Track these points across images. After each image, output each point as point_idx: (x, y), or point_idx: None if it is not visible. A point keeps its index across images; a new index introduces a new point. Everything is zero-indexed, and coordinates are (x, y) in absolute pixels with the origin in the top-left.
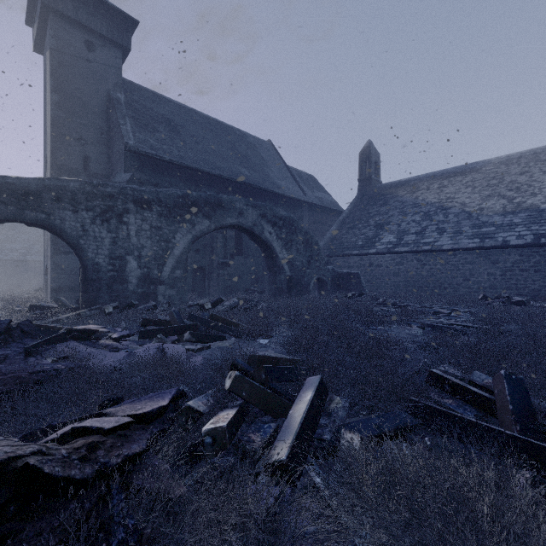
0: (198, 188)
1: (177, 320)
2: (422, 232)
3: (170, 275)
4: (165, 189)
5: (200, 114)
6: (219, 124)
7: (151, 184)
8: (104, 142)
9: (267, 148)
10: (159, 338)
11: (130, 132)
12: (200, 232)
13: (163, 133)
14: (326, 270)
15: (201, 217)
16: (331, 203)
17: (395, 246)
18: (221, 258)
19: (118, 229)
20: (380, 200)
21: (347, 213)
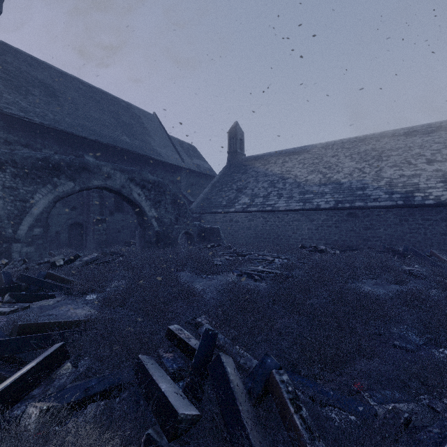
0: (75, 151)
1: (4, 281)
2: (268, 196)
3: (27, 233)
4: (22, 151)
5: (85, 83)
6: (104, 94)
7: (20, 144)
8: None
9: (151, 120)
10: None
11: None
12: (64, 193)
13: (38, 97)
14: (193, 225)
15: (64, 179)
16: (207, 169)
17: (248, 207)
18: (97, 215)
19: None
20: (242, 170)
21: (218, 178)
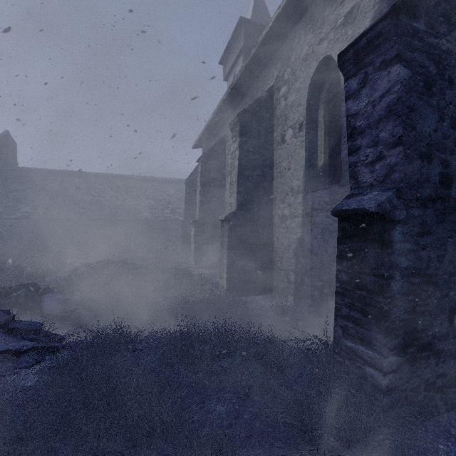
0: None
1: None
2: (50, 208)
3: None
4: None
5: None
6: None
7: None
8: None
9: None
10: None
11: None
12: None
13: None
14: None
15: None
16: None
17: (31, 215)
18: None
19: None
20: (18, 180)
21: None
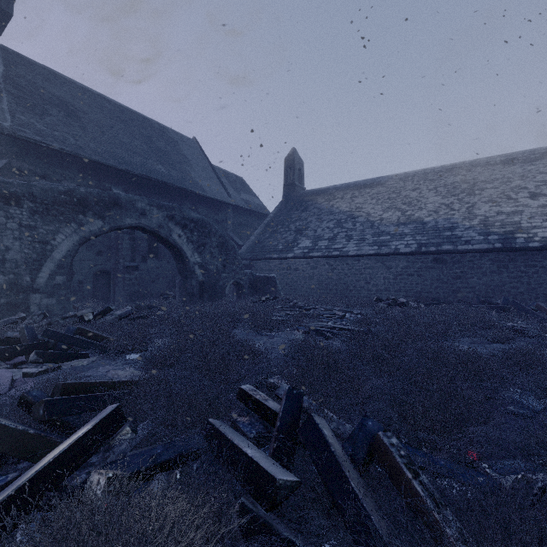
0: (101, 183)
1: (28, 337)
2: (334, 238)
3: (48, 281)
4: (41, 183)
5: (111, 101)
6: (134, 114)
7: (36, 175)
8: None
9: (191, 146)
10: None
11: (7, 112)
12: (91, 233)
13: (56, 117)
14: (243, 273)
15: (92, 217)
16: (258, 206)
17: (310, 251)
18: (128, 260)
19: None
20: (302, 206)
21: (272, 217)
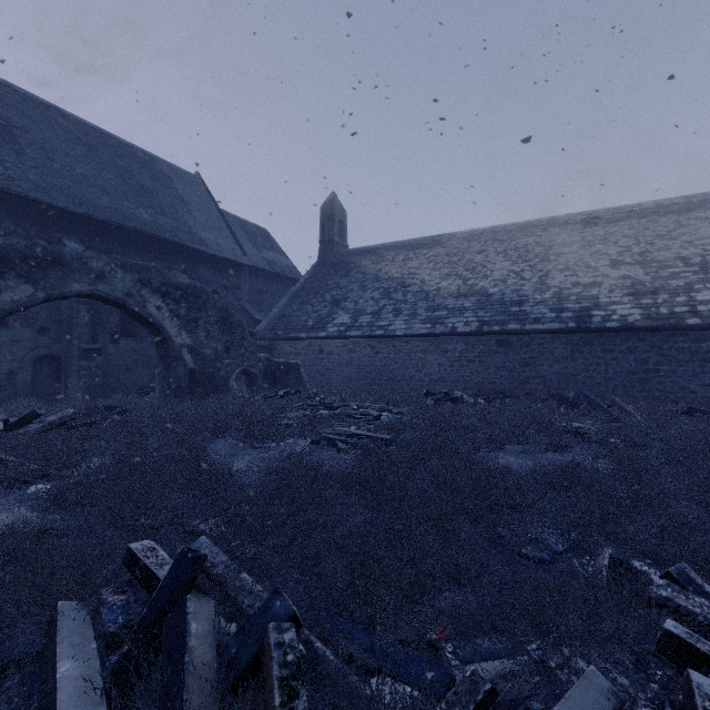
0: (45, 232)
1: None
2: (379, 313)
3: None
4: None
5: (69, 116)
6: (106, 136)
7: None
8: None
9: (191, 184)
10: None
11: None
12: (13, 304)
13: None
14: (256, 359)
15: (15, 280)
16: (287, 268)
17: (348, 330)
18: (85, 342)
19: None
20: (342, 270)
21: (303, 283)
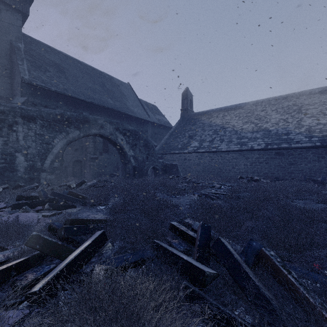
0: (77, 110)
1: (43, 196)
2: (212, 141)
3: (50, 165)
4: (46, 109)
5: (81, 63)
6: (94, 70)
7: (42, 106)
8: (8, 76)
9: (126, 87)
10: (24, 208)
11: (26, 70)
12: (73, 138)
13: (52, 73)
14: (158, 162)
15: (73, 129)
16: (166, 122)
17: (198, 149)
18: (92, 154)
19: (9, 134)
20: (192, 122)
21: (174, 129)
